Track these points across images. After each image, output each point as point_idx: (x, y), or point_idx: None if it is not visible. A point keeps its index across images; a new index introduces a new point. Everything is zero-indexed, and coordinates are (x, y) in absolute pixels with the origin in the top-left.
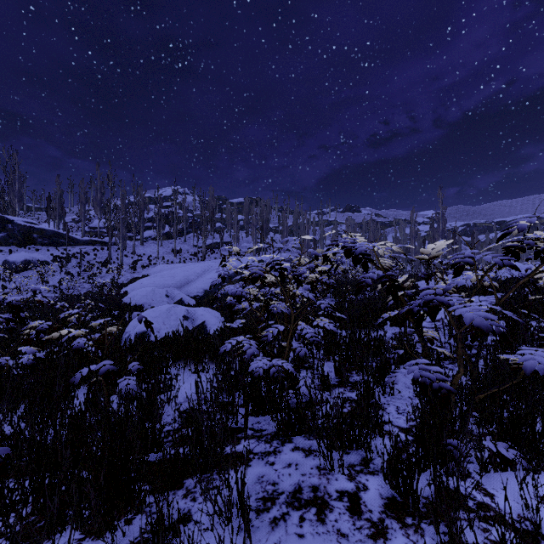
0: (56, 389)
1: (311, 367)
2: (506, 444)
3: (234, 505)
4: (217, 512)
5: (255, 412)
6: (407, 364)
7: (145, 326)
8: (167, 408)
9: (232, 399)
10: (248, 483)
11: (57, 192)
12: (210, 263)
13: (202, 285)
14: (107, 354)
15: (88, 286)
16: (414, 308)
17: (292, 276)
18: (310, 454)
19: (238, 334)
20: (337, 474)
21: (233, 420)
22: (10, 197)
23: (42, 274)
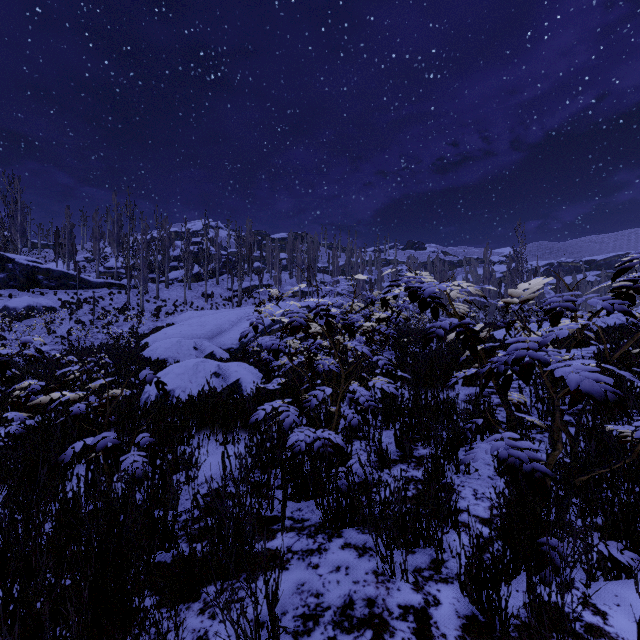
0: (39, 470)
1: (366, 437)
2: (619, 543)
3: (264, 625)
4: (240, 638)
5: (295, 496)
6: (490, 439)
7: (157, 389)
8: (186, 490)
9: (267, 479)
10: (284, 593)
11: (66, 226)
12: (247, 310)
13: (237, 335)
14: (115, 421)
15: (103, 336)
16: (499, 367)
17: (342, 325)
18: (365, 553)
19: (276, 396)
20: (400, 582)
21: (267, 506)
22: (11, 232)
23: (48, 323)
